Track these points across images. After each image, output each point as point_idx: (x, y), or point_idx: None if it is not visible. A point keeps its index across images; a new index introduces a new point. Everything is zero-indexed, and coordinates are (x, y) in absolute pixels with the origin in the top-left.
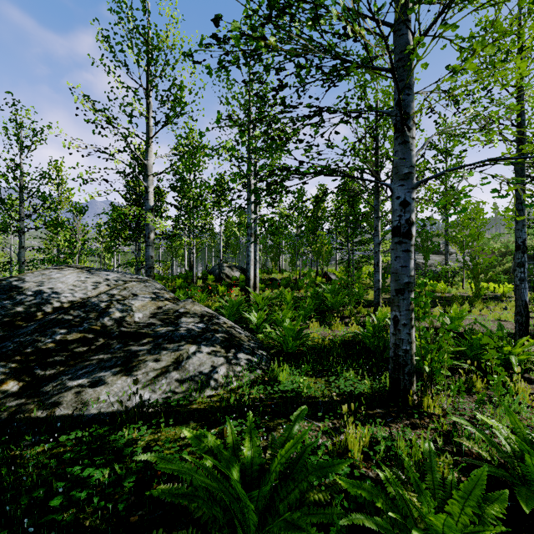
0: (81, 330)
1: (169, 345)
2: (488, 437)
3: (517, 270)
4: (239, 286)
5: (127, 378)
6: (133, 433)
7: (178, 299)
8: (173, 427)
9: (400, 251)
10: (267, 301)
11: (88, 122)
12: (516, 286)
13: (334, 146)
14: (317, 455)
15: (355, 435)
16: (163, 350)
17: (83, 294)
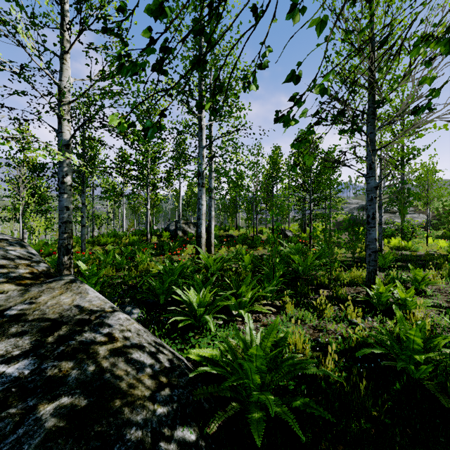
0: None
1: None
2: None
3: None
4: (194, 243)
5: None
6: None
7: (48, 276)
8: None
9: None
10: (220, 264)
11: None
12: None
13: None
14: None
15: None
16: None
17: None
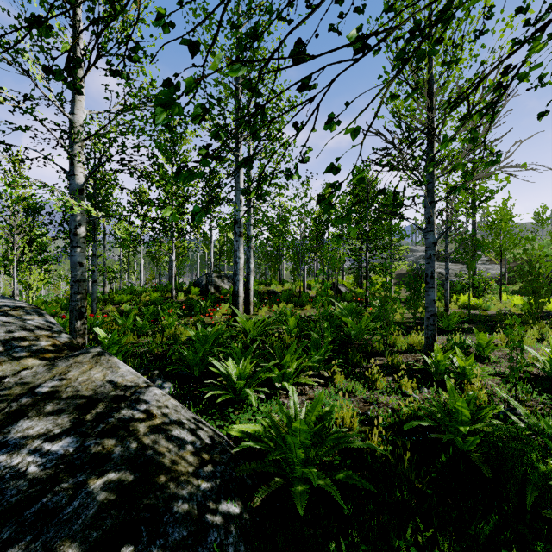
0: None
1: None
2: None
3: None
4: (230, 301)
5: None
6: None
7: (72, 349)
8: None
9: None
10: (260, 329)
11: None
12: None
13: None
14: None
15: None
16: None
17: None
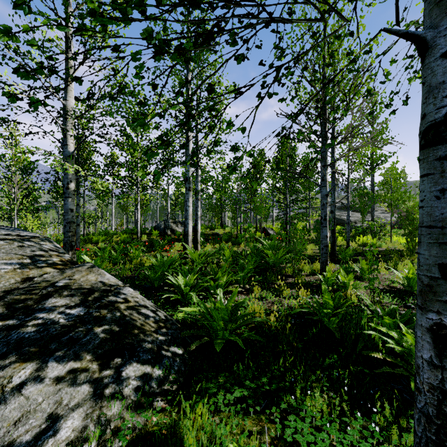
0: None
1: None
2: None
3: None
4: (182, 241)
5: None
6: None
7: (73, 264)
8: None
9: None
10: (204, 258)
11: None
12: None
13: None
14: None
15: None
16: None
17: None
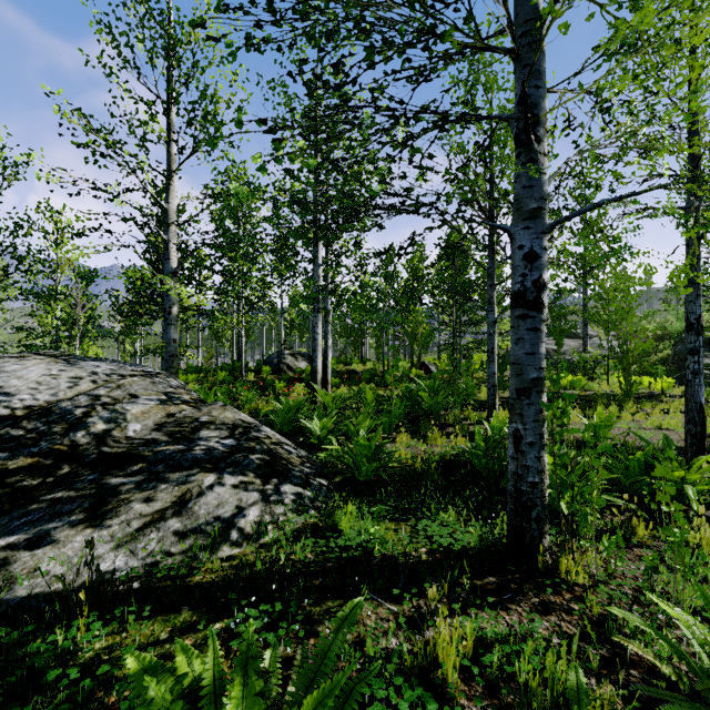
0: (34, 453)
1: (173, 474)
2: (674, 645)
3: (689, 359)
4: (305, 381)
5: (93, 531)
6: (81, 633)
7: (202, 402)
8: (152, 620)
9: (525, 330)
10: (339, 403)
11: (79, 146)
12: (687, 382)
13: (414, 150)
14: (384, 678)
15: (448, 639)
16: (161, 483)
17: (50, 396)
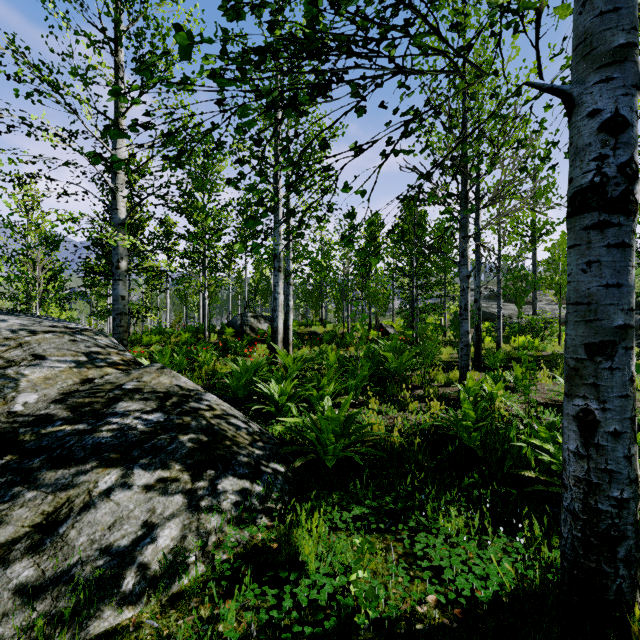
0: None
1: (54, 471)
2: None
3: None
4: (267, 342)
5: None
6: None
7: (137, 364)
8: None
9: (603, 247)
10: (300, 364)
11: (9, 77)
12: None
13: None
14: None
15: None
16: (27, 490)
17: None
